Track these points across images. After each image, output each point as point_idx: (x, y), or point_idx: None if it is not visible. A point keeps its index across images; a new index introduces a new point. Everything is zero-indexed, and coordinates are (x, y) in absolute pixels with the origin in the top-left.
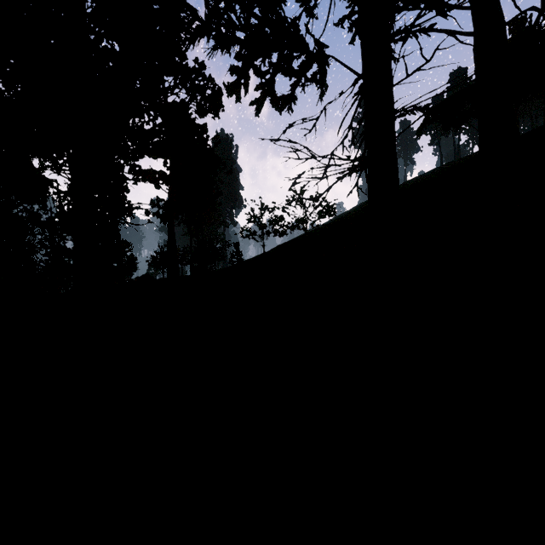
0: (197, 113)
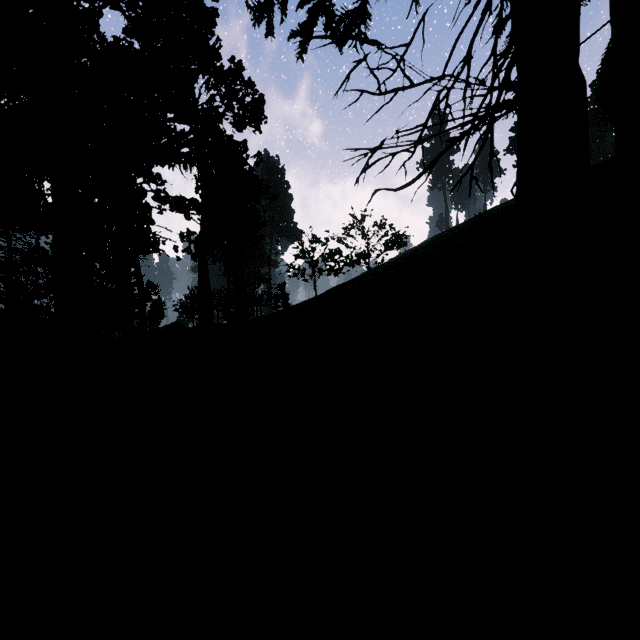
0: (234, 126)
